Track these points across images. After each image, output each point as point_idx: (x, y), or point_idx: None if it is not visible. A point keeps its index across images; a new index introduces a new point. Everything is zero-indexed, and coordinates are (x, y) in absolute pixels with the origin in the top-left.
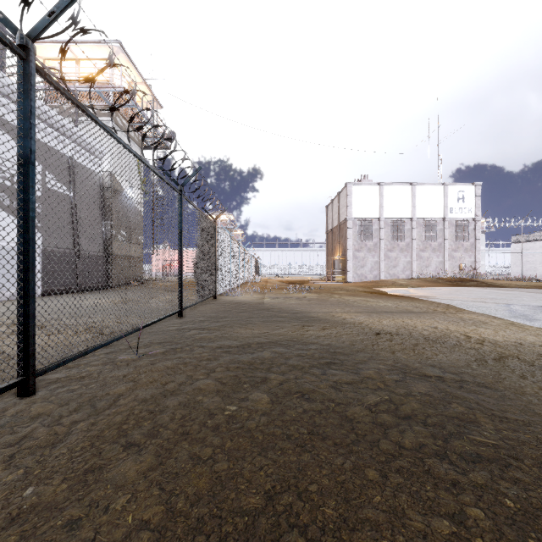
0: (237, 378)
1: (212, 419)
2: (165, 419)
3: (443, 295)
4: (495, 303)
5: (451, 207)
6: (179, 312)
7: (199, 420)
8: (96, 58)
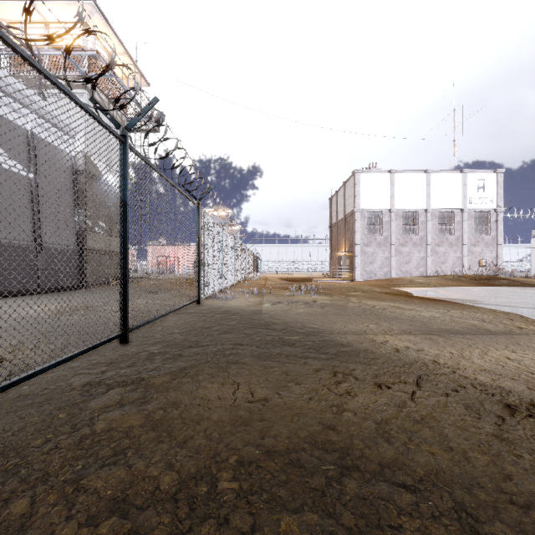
0: None
1: None
2: None
3: (488, 298)
4: None
5: (470, 196)
6: (118, 336)
7: None
8: (68, 20)
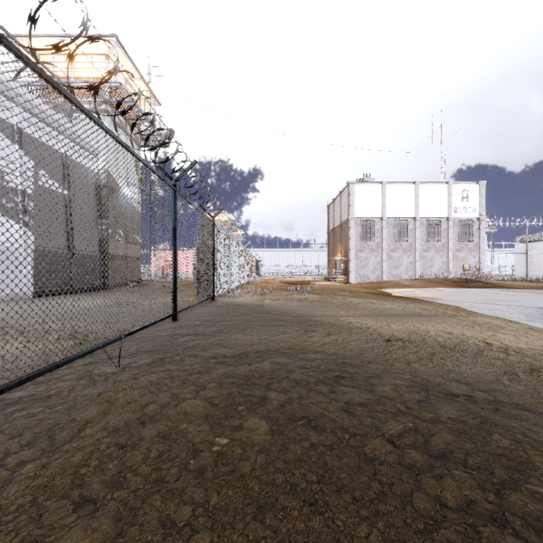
0: (231, 397)
1: (196, 458)
2: (137, 459)
3: (450, 296)
4: (507, 305)
5: (455, 206)
6: (172, 315)
7: (179, 460)
8: (92, 52)
